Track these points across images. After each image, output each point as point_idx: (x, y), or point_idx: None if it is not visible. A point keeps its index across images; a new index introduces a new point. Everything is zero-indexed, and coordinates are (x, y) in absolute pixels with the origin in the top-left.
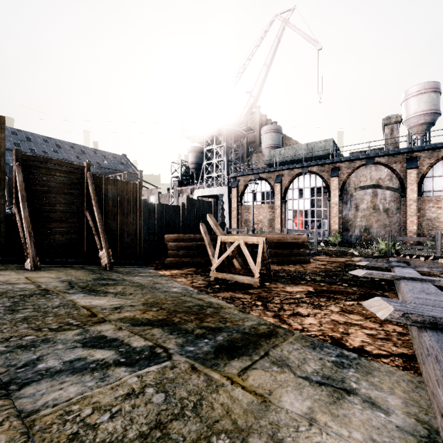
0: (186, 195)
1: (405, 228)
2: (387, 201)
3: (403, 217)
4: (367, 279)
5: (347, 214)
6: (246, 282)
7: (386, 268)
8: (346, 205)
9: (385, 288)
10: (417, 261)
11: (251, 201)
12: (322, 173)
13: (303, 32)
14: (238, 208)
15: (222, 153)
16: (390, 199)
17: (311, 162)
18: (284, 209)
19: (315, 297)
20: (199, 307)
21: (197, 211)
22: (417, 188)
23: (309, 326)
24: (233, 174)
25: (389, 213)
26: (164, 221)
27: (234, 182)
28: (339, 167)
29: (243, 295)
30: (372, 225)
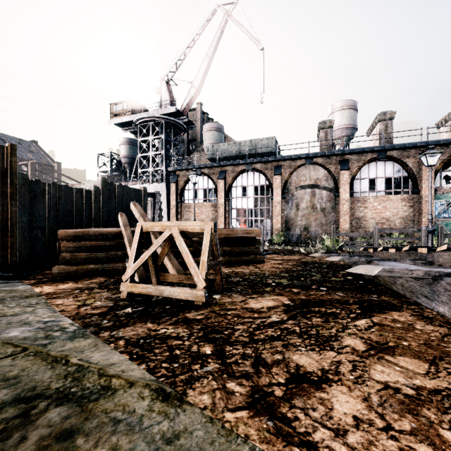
0: (102, 177)
1: (339, 227)
2: (323, 201)
3: (337, 216)
4: (340, 278)
5: (288, 213)
6: (183, 297)
7: (345, 264)
8: (288, 205)
9: (372, 289)
10: (383, 254)
11: (192, 199)
12: (266, 171)
13: (246, 29)
14: (178, 206)
15: (160, 146)
16: (326, 198)
17: (255, 158)
18: (228, 208)
19: (303, 318)
20: (15, 413)
21: (119, 201)
22: (349, 189)
23: (363, 438)
24: (172, 168)
25: (325, 212)
26: (62, 211)
27: (173, 177)
28: (281, 165)
29: (175, 329)
30: (310, 224)
